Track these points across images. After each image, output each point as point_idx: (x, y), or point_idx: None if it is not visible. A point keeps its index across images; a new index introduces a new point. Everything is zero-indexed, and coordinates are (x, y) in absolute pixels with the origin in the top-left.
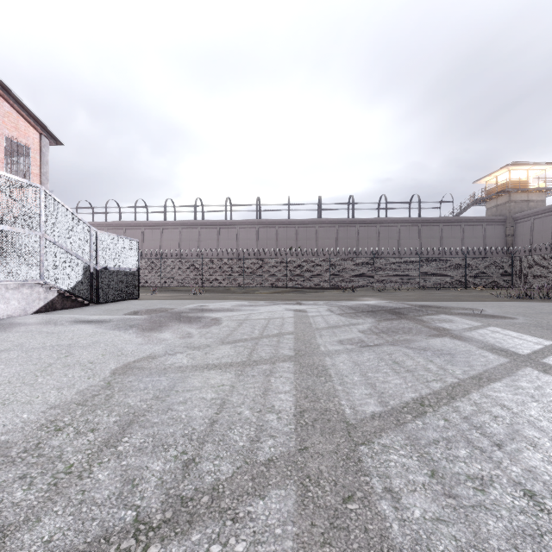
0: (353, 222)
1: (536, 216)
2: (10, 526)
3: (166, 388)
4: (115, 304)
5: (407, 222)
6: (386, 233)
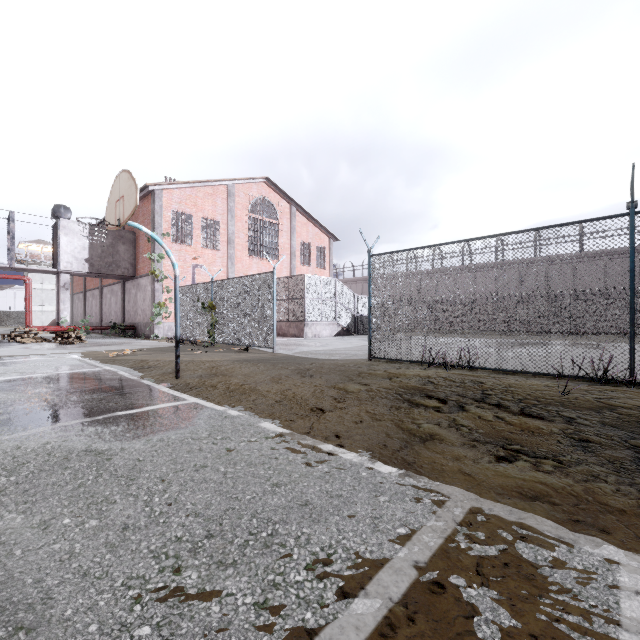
0: None
1: None
2: (350, 349)
3: None
4: (365, 335)
5: None
6: None
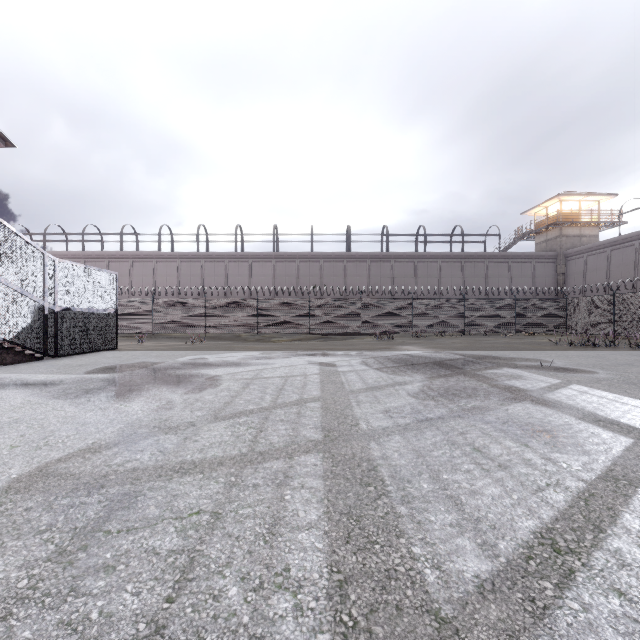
0: (387, 257)
1: (590, 253)
2: None
3: (88, 525)
4: (80, 358)
5: (449, 258)
6: (425, 270)
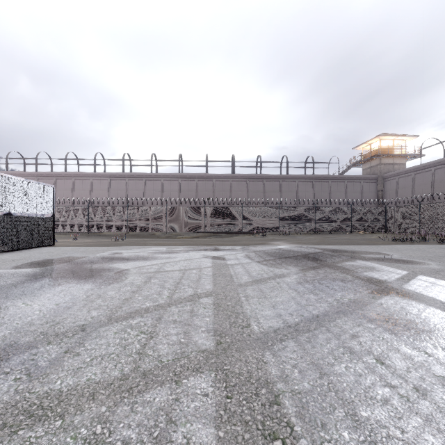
0: (260, 178)
1: (400, 176)
2: None
3: None
4: (18, 253)
5: (304, 179)
6: (287, 187)
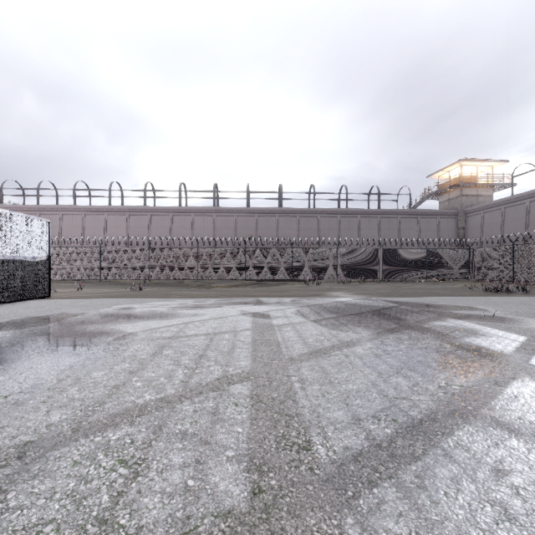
0: (314, 213)
1: (487, 210)
2: None
3: None
4: None
5: (367, 214)
6: (347, 224)
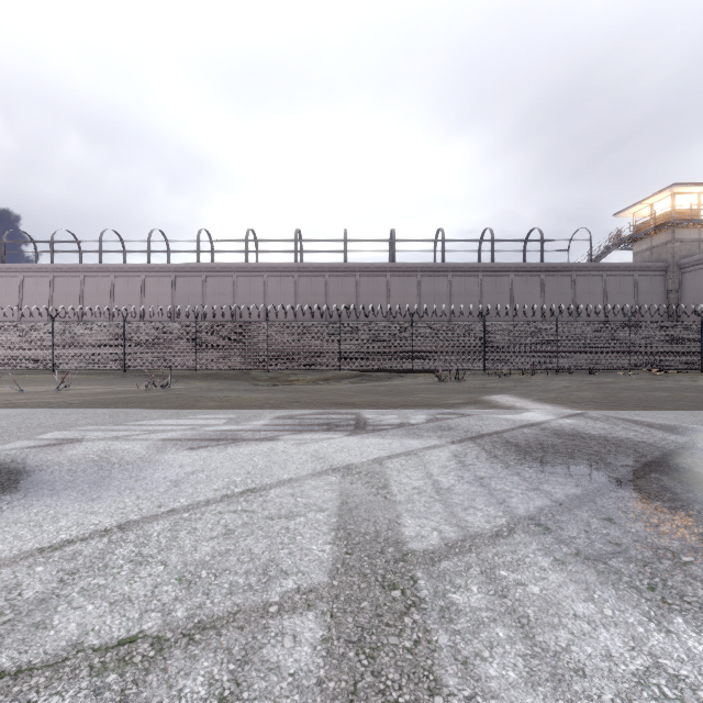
0: (443, 270)
1: None
2: None
3: None
4: None
5: (524, 270)
6: (493, 286)
